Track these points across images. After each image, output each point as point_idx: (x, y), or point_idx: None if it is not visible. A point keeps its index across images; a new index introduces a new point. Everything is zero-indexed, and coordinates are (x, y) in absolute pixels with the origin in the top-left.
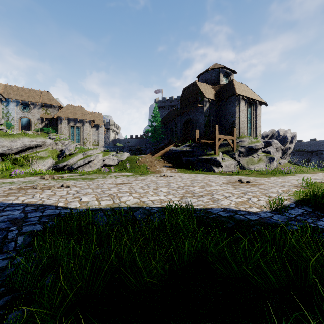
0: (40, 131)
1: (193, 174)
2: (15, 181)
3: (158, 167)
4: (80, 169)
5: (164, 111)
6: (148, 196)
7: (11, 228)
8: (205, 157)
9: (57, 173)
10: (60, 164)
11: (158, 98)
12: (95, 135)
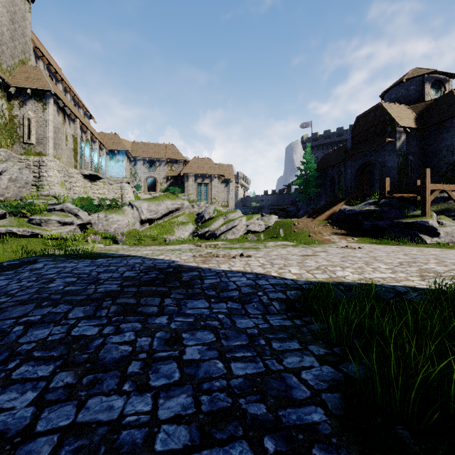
0: (166, 192)
1: (390, 246)
2: (180, 249)
3: (326, 235)
4: (222, 237)
5: (315, 153)
6: (369, 272)
7: (258, 293)
8: (406, 220)
9: (201, 241)
10: (202, 230)
11: (305, 136)
12: (225, 194)
